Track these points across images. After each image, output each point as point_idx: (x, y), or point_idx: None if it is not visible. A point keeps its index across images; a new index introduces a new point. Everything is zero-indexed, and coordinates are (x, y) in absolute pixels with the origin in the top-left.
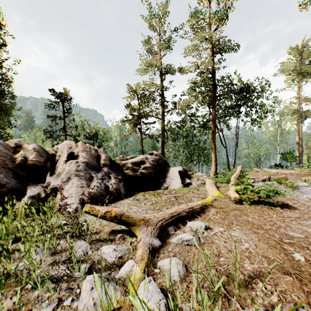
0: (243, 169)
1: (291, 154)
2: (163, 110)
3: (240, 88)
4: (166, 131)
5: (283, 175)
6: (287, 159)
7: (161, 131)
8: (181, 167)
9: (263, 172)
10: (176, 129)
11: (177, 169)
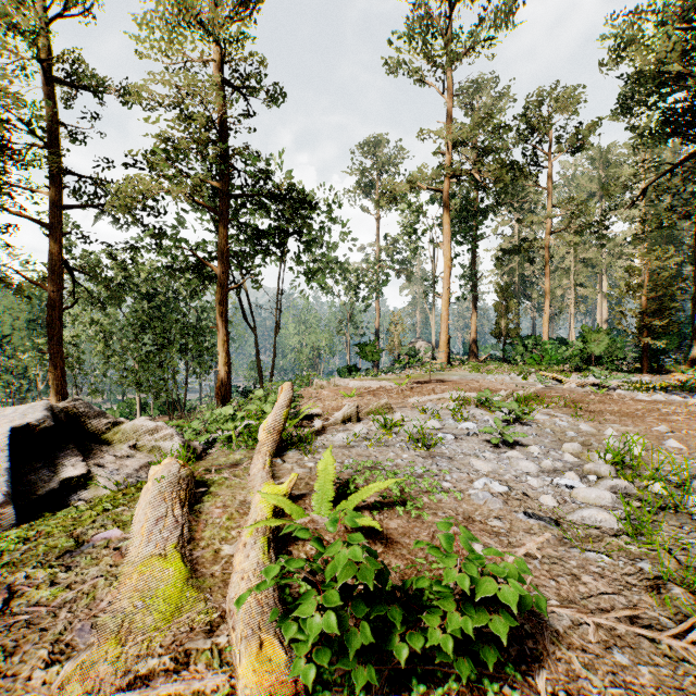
0: (295, 390)
1: (374, 346)
2: (56, 196)
3: (286, 189)
4: (72, 272)
5: (384, 399)
6: (367, 356)
7: (48, 269)
8: (46, 405)
9: (334, 389)
10: (119, 273)
11: (13, 418)
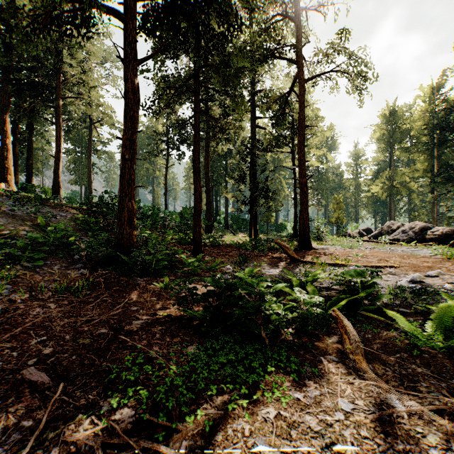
0: None
1: None
2: None
3: None
4: None
5: None
6: None
7: None
8: None
9: None
10: None
11: None
